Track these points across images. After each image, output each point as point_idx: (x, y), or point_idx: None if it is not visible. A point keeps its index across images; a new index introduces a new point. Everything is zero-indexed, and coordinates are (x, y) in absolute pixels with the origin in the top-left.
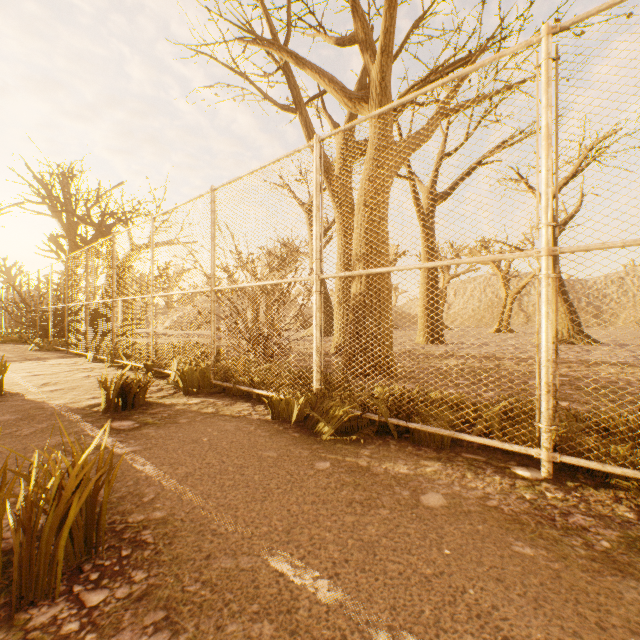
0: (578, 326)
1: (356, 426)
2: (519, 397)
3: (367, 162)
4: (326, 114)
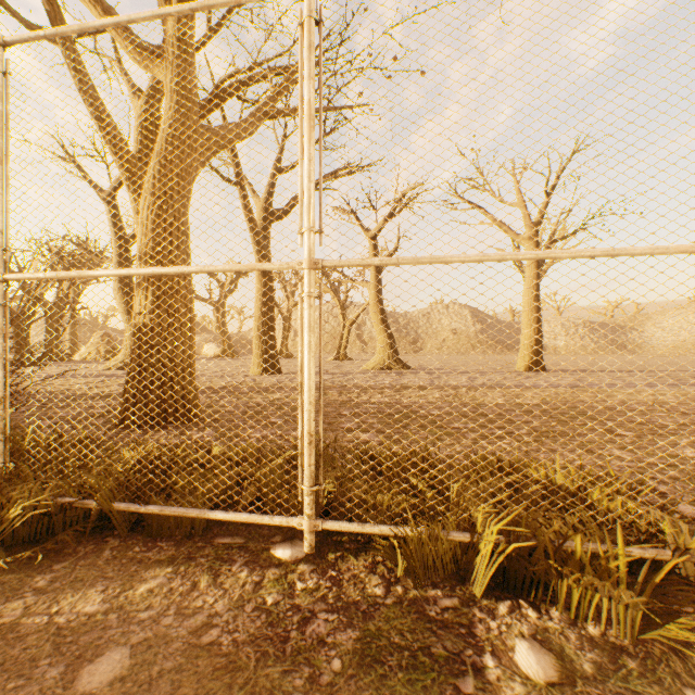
0: (396, 353)
1: (61, 524)
2: (326, 433)
3: (159, 138)
4: (122, 70)
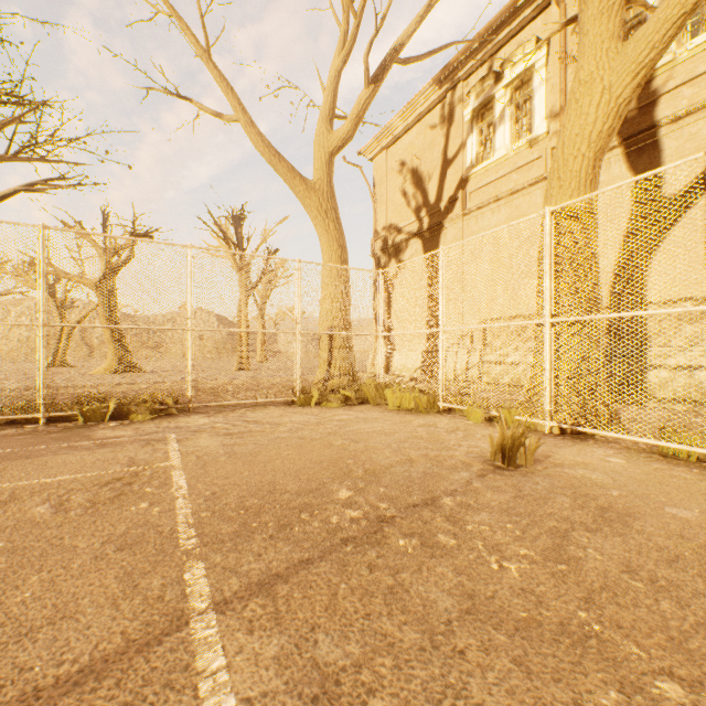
0: (124, 359)
1: None
2: None
3: None
4: None
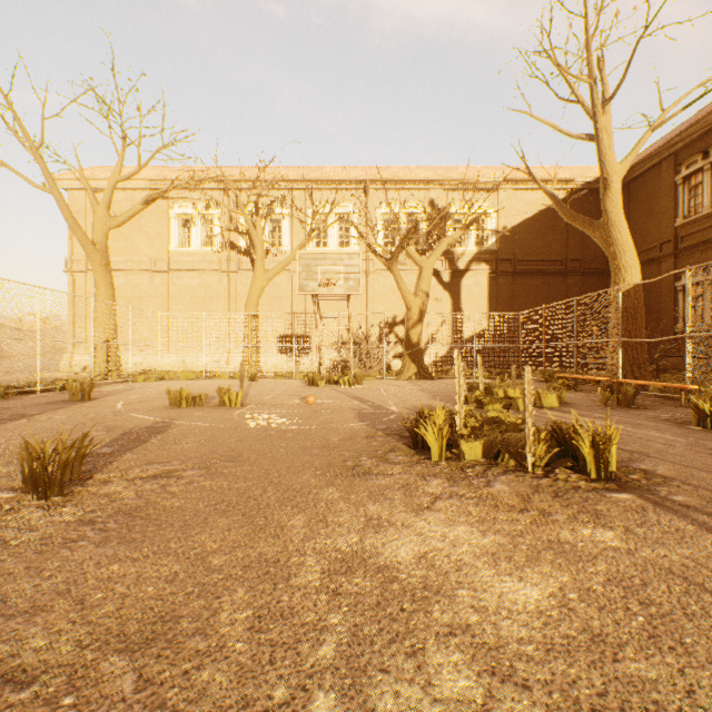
0: None
1: None
2: None
3: None
4: None
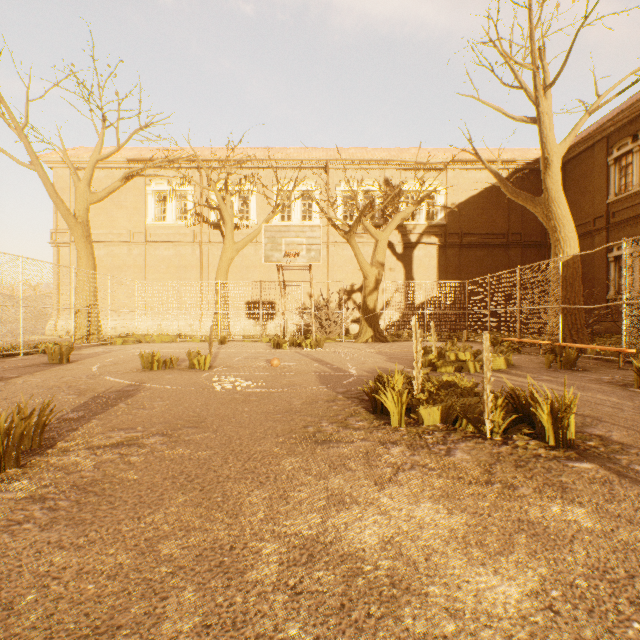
0: None
1: None
2: None
3: None
4: None
